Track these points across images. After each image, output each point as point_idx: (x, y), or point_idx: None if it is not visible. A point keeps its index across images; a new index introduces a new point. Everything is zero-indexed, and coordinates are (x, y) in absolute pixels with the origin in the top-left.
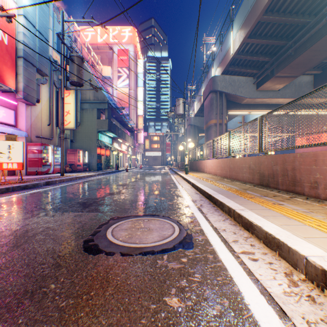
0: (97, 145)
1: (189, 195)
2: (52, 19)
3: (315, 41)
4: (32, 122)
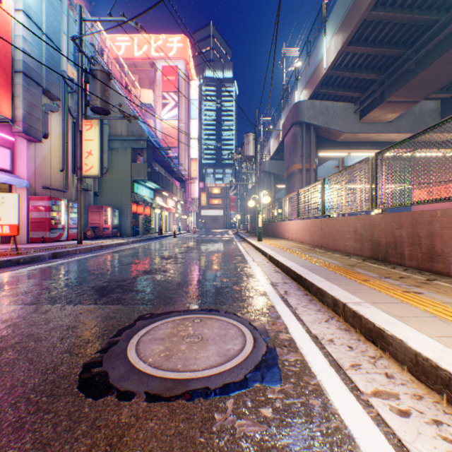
0: (132, 200)
1: (266, 275)
2: (66, 18)
3: (447, 48)
4: (37, 166)
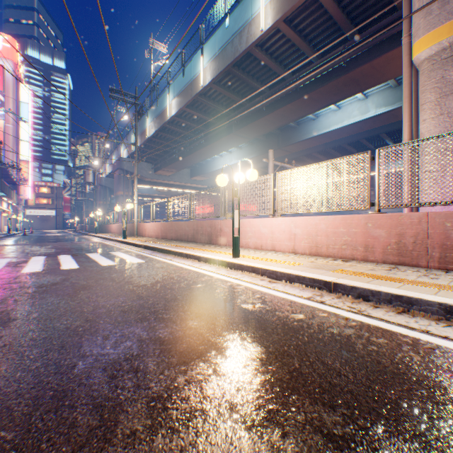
0: None
1: (98, 239)
2: None
3: (174, 162)
4: None
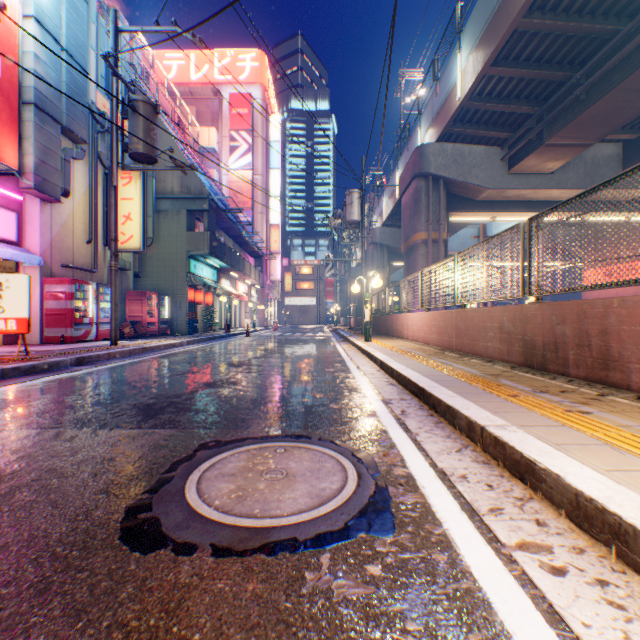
0: (187, 283)
1: (376, 389)
2: (95, 28)
3: (631, 70)
4: (55, 236)
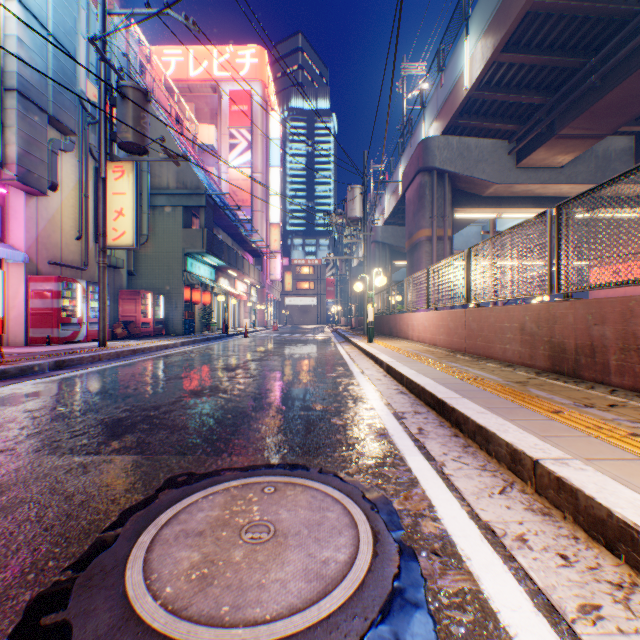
0: (183, 282)
1: (385, 398)
2: (85, 14)
3: None
4: (41, 231)
